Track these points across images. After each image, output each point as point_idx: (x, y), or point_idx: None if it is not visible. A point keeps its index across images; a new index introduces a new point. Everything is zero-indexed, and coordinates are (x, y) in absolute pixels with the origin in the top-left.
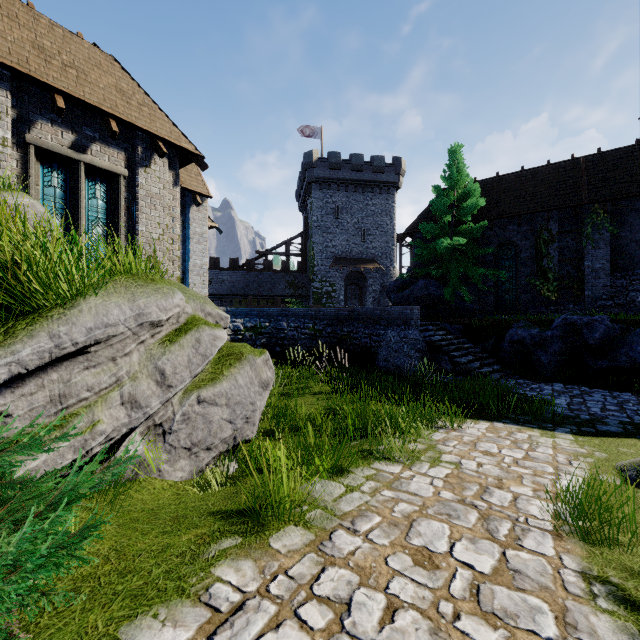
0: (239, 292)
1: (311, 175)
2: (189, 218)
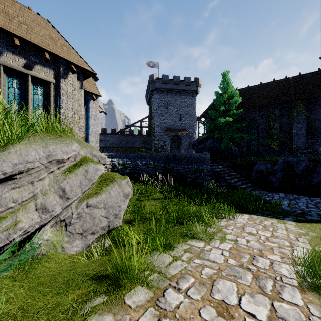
0: (116, 146)
1: (153, 86)
2: (89, 107)
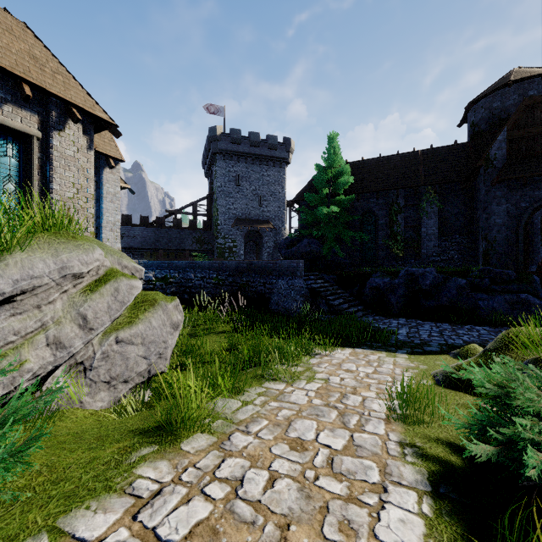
0: (150, 246)
1: (215, 147)
2: (102, 179)
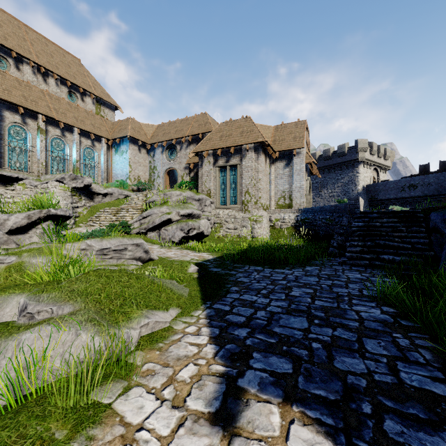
0: None
1: None
2: (293, 163)
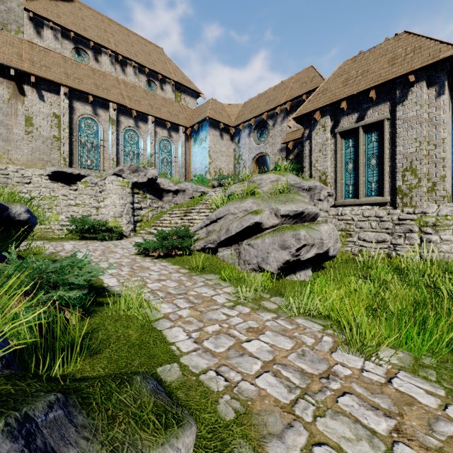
0: None
1: None
2: None
